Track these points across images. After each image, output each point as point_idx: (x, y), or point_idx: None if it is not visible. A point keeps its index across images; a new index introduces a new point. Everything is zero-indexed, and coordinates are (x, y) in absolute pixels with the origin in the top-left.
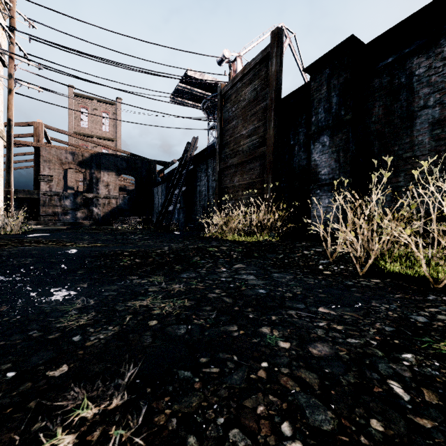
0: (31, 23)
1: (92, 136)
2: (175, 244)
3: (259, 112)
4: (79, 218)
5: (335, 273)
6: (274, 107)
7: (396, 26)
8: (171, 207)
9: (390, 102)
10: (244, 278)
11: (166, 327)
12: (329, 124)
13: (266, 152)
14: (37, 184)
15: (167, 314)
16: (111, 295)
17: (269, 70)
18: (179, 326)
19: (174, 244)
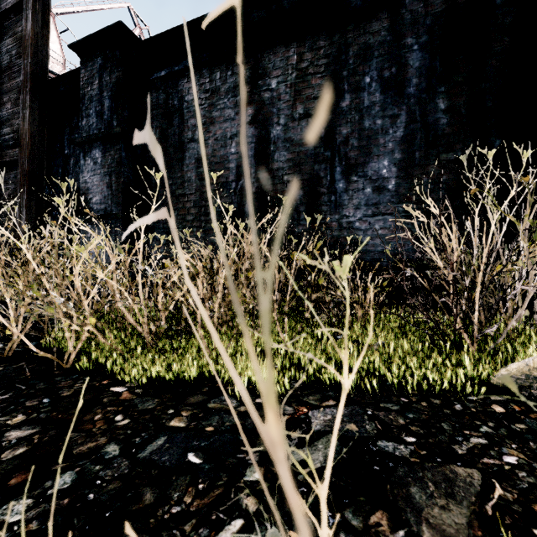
0: None
1: None
2: None
3: (14, 91)
4: None
5: None
6: (30, 88)
7: (165, 34)
8: None
9: (166, 125)
10: None
11: None
12: (98, 133)
13: (19, 156)
14: None
15: None
16: None
17: (23, 26)
18: None
19: None
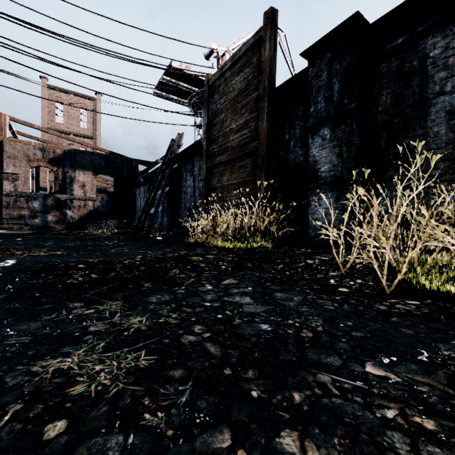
0: None
1: (68, 133)
2: (154, 251)
3: (250, 103)
4: (49, 222)
5: (354, 290)
6: (267, 97)
7: (408, 1)
8: (153, 209)
9: (400, 88)
10: (237, 301)
11: (78, 444)
12: (330, 114)
13: (258, 147)
14: (0, 183)
15: (96, 396)
16: (17, 344)
17: (262, 55)
18: (107, 440)
19: (152, 251)
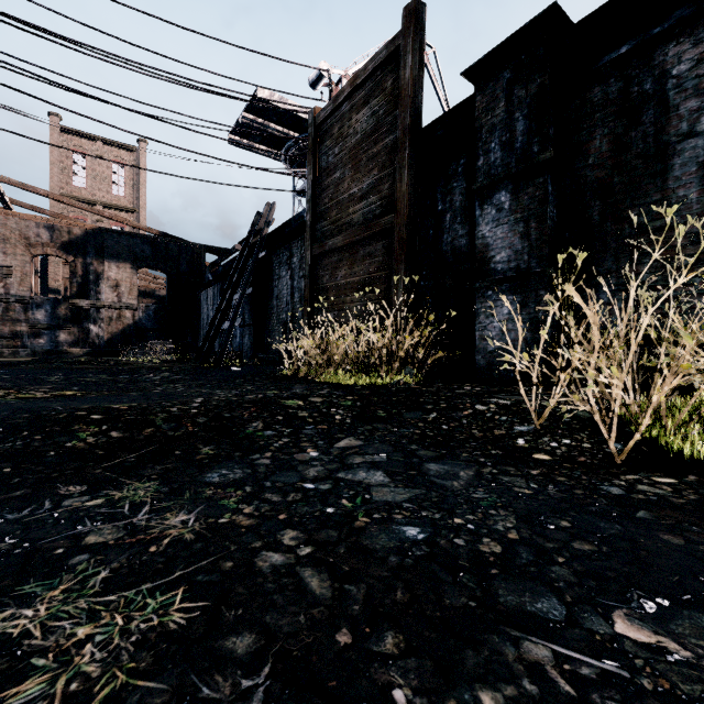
0: None
1: (93, 203)
2: (225, 390)
3: (382, 154)
4: (62, 343)
5: (560, 458)
6: (409, 143)
7: None
8: (227, 323)
9: (623, 127)
10: (362, 480)
11: None
12: (510, 169)
13: (395, 223)
14: None
15: None
16: None
17: (400, 75)
18: None
19: (222, 390)
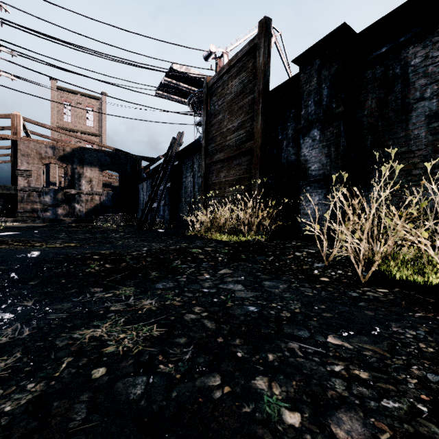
0: (3, 6)
1: (75, 131)
2: (157, 243)
3: (246, 105)
4: (59, 215)
5: (334, 280)
6: (261, 100)
7: (391, 13)
8: (156, 204)
9: (384, 94)
10: (231, 288)
11: (116, 381)
12: (319, 117)
13: (253, 147)
14: (15, 179)
15: (124, 354)
16: (57, 318)
17: (256, 61)
18: (135, 379)
19: (156, 243)
